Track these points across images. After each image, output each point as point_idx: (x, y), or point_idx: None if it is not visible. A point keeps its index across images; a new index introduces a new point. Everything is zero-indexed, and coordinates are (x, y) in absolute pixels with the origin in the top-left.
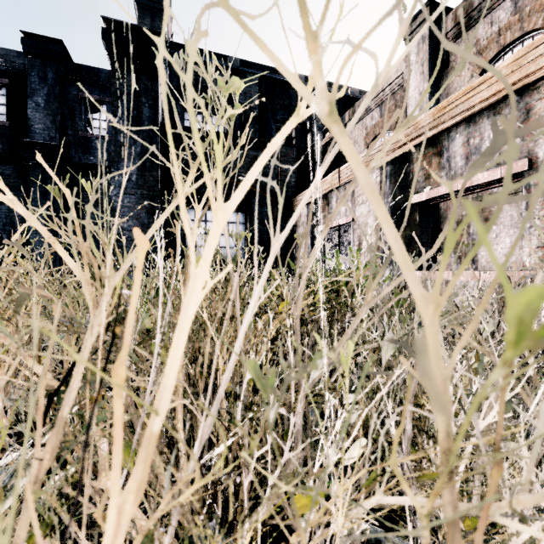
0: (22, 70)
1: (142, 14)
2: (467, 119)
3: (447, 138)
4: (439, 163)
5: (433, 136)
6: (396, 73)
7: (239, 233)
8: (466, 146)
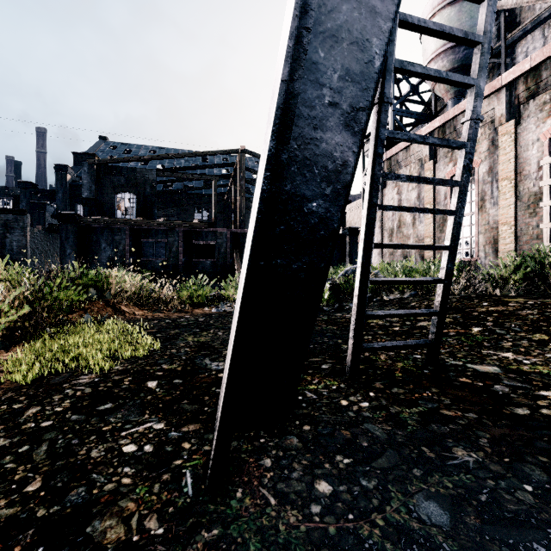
0: (18, 194)
1: (58, 174)
2: None
3: None
4: None
5: None
6: None
7: None
8: None
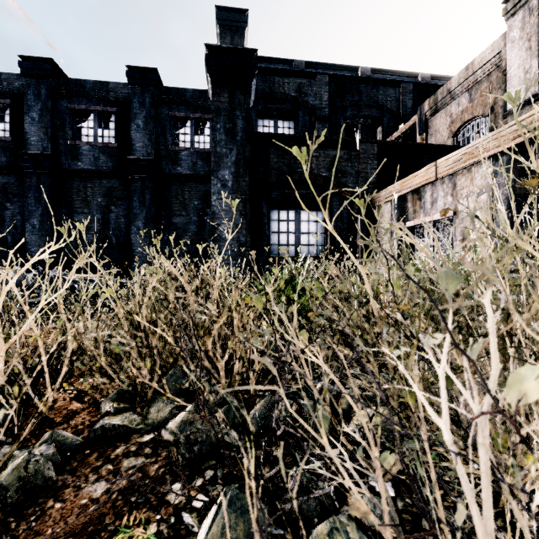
0: (126, 99)
1: (223, 34)
2: None
3: None
4: None
5: None
6: (491, 53)
7: (318, 231)
8: None
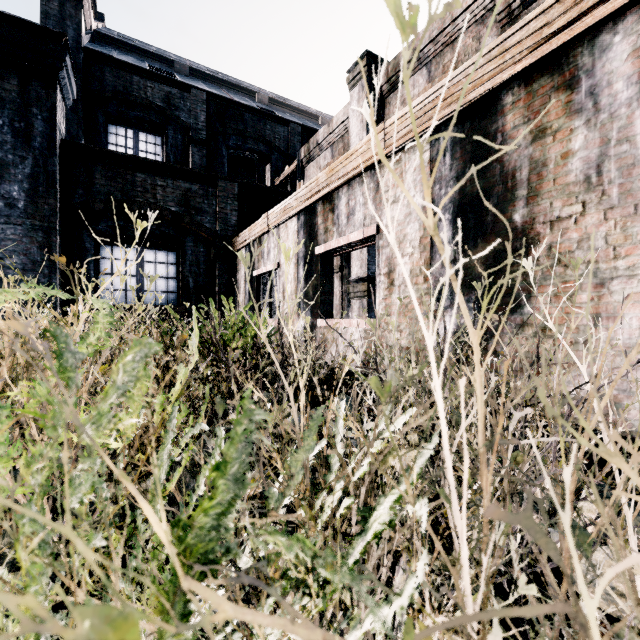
0: None
1: None
2: (348, 183)
3: (337, 197)
4: (332, 219)
5: (328, 193)
6: (343, 116)
7: (169, 275)
8: (347, 207)
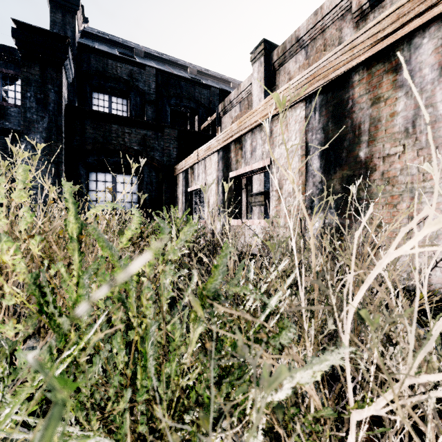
0: None
1: (54, 9)
2: (251, 130)
3: (244, 139)
4: (241, 154)
5: (238, 137)
6: (248, 83)
7: (133, 191)
8: (251, 146)
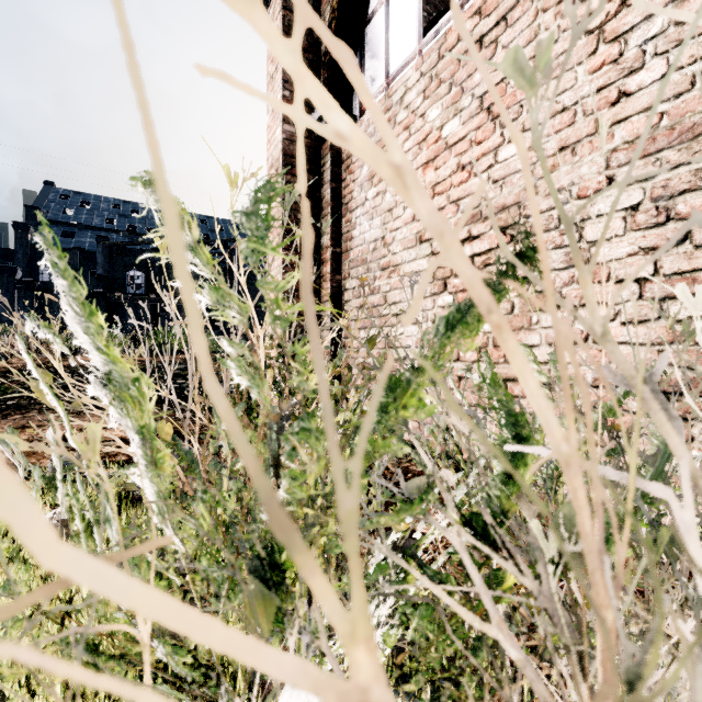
0: None
1: (17, 232)
2: None
3: None
4: None
5: None
6: None
7: None
8: None
